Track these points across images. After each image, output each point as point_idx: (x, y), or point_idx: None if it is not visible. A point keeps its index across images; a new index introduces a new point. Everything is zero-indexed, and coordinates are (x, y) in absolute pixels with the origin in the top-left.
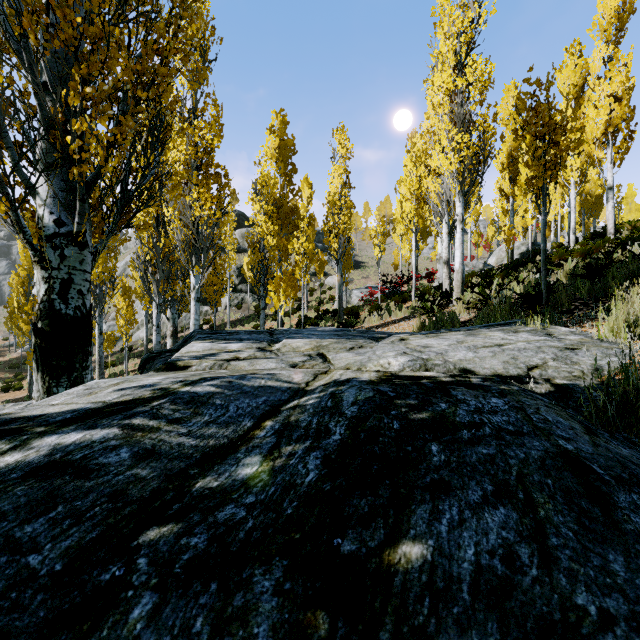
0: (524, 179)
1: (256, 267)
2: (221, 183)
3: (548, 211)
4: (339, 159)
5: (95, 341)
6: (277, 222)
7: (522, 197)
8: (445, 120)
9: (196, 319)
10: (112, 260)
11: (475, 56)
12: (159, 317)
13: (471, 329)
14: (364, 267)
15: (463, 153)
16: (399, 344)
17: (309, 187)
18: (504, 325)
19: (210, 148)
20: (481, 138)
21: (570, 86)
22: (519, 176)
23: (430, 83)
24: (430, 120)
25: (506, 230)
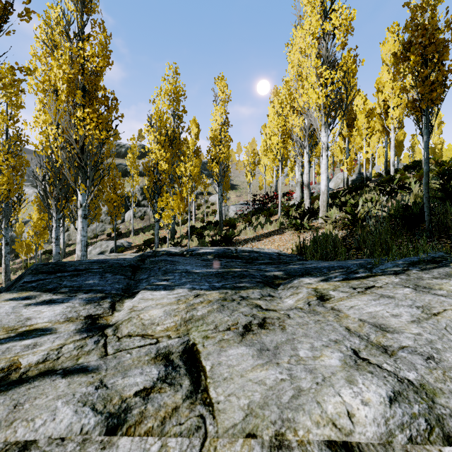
0: (360, 123)
1: (151, 187)
2: (107, 105)
3: (430, 133)
4: (220, 102)
5: (15, 247)
6: (169, 150)
7: (359, 137)
8: (314, 59)
9: (83, 235)
10: (17, 178)
11: (340, 3)
12: (58, 230)
13: (399, 270)
14: (237, 189)
15: (330, 88)
16: (326, 314)
17: (196, 126)
18: (438, 263)
19: (95, 70)
20: (343, 77)
21: (391, 56)
22: (357, 120)
23: (290, 47)
24: (294, 68)
25: (348, 161)
